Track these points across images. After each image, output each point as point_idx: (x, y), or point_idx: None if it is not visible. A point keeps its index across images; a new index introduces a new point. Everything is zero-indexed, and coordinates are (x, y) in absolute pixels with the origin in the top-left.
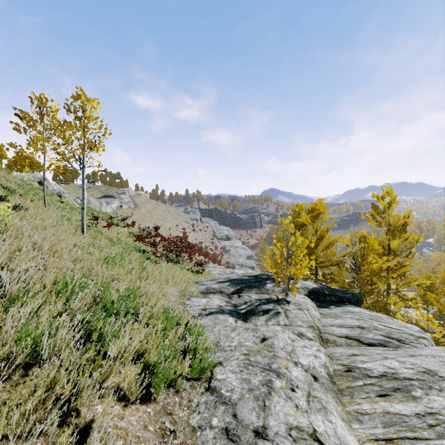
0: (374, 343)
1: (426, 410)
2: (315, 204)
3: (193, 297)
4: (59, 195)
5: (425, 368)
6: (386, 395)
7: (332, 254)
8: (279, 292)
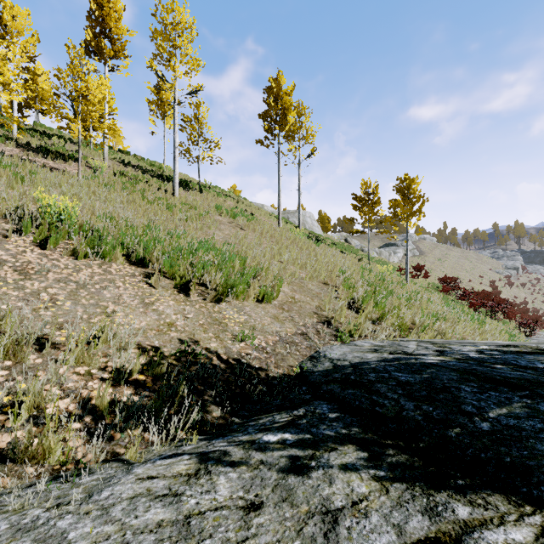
0: None
1: None
2: None
3: None
4: (361, 250)
5: None
6: None
7: None
8: None
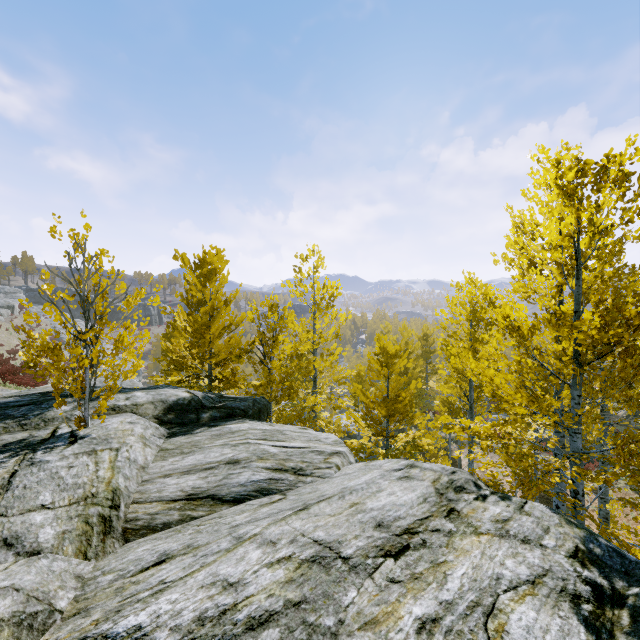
0: (248, 494)
1: None
2: (204, 251)
3: None
4: None
5: (318, 544)
6: None
7: (237, 343)
8: None
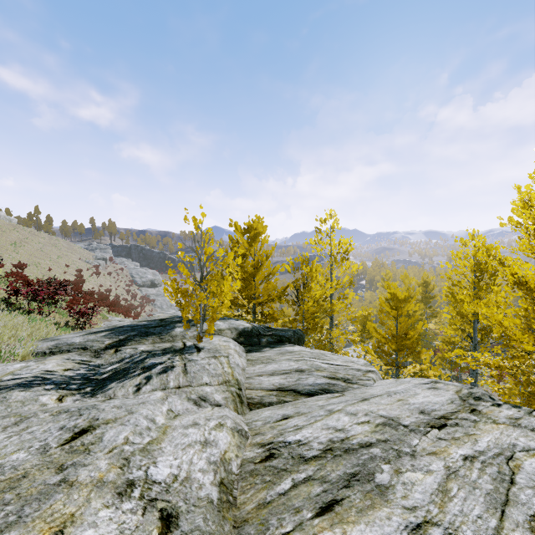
0: (316, 391)
1: (408, 521)
2: (252, 220)
3: (2, 363)
4: None
5: (384, 417)
6: (335, 505)
7: (273, 288)
8: (193, 337)
